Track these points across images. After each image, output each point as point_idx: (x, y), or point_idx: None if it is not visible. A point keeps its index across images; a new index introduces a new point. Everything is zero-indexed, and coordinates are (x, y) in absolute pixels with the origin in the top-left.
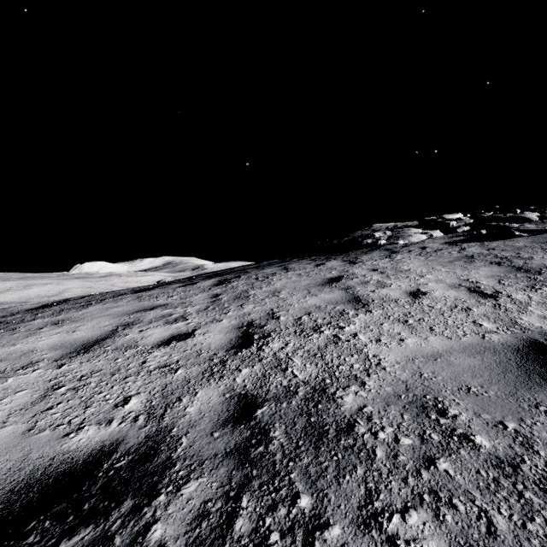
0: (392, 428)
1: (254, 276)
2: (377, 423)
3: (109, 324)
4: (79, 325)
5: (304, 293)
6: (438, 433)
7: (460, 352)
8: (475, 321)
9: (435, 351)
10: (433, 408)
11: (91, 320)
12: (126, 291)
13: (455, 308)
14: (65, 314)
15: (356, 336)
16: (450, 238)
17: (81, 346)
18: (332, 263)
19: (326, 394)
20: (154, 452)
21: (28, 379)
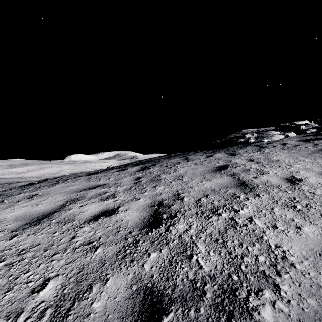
0: None
1: (165, 164)
2: None
3: (62, 199)
4: (42, 199)
5: (201, 178)
6: None
7: None
8: None
9: None
10: None
11: (52, 196)
12: (83, 174)
13: None
14: (39, 190)
15: (252, 220)
16: (302, 137)
17: (35, 218)
18: (218, 155)
19: (237, 300)
20: None
21: None
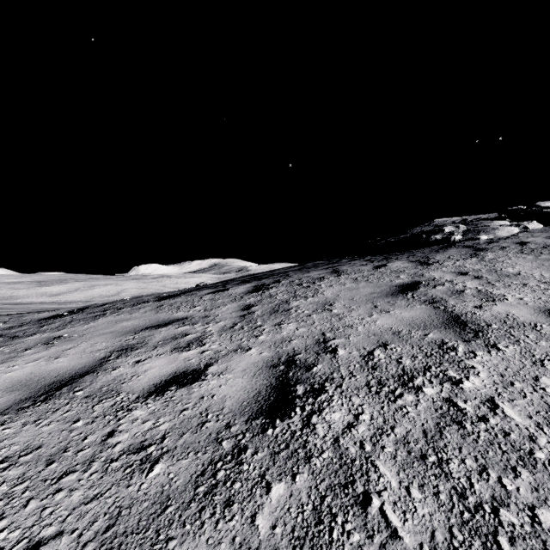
0: None
1: (297, 281)
2: None
3: (105, 347)
4: (69, 346)
5: (368, 307)
6: None
7: None
8: None
9: None
10: None
11: (88, 340)
12: (150, 298)
13: None
14: (68, 328)
15: (496, 407)
16: None
17: (47, 387)
18: (397, 264)
19: None
20: None
21: None
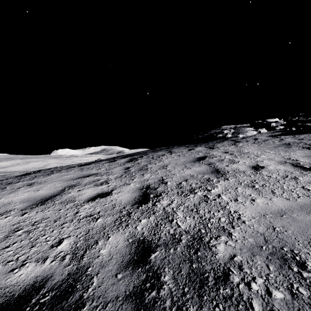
0: (262, 279)
1: (151, 156)
2: (248, 273)
3: (60, 185)
4: (42, 186)
5: (182, 167)
6: (305, 288)
7: (299, 210)
8: (304, 187)
9: (280, 209)
10: (293, 260)
11: (50, 183)
12: (75, 165)
13: (286, 178)
14: (36, 179)
15: (220, 196)
16: (272, 133)
17: (40, 200)
18: (199, 148)
19: (202, 242)
20: (71, 290)
21: (0, 223)
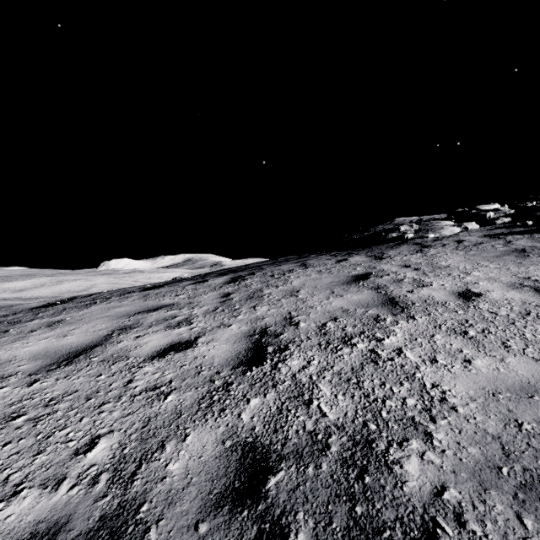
0: None
1: (269, 273)
2: (478, 534)
3: (105, 327)
4: (73, 328)
5: (327, 293)
6: None
7: None
8: None
9: (524, 382)
10: None
11: (88, 323)
12: (135, 289)
13: (527, 316)
14: (64, 315)
15: (401, 352)
16: (489, 230)
17: (65, 356)
18: (356, 259)
19: (373, 453)
20: None
21: None
